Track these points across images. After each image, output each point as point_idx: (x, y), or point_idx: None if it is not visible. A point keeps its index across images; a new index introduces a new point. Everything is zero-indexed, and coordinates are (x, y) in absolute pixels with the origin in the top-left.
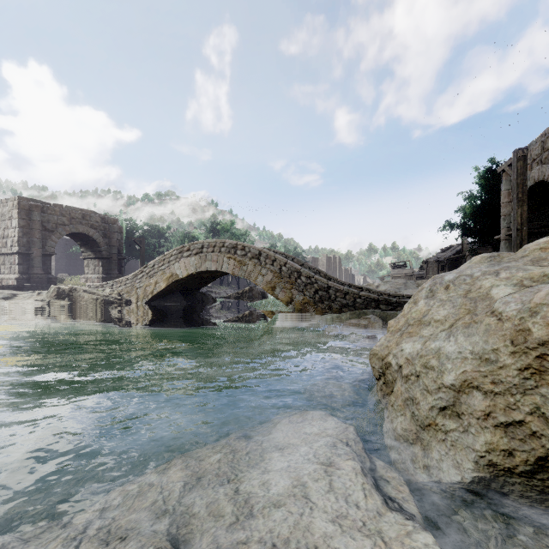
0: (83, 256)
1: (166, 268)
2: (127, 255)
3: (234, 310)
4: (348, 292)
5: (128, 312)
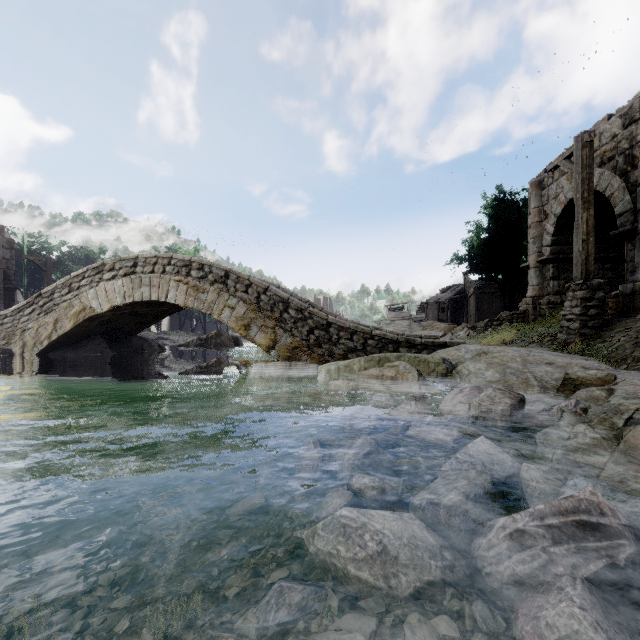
0: None
1: (74, 297)
2: (30, 286)
3: (194, 363)
4: (356, 330)
5: (4, 370)
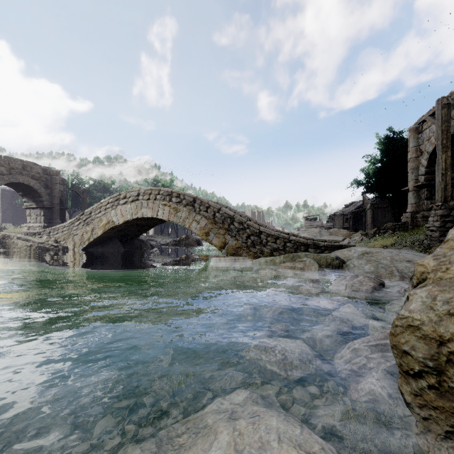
0: (25, 205)
1: (103, 215)
2: (72, 206)
3: (171, 256)
4: (279, 236)
5: (64, 259)
